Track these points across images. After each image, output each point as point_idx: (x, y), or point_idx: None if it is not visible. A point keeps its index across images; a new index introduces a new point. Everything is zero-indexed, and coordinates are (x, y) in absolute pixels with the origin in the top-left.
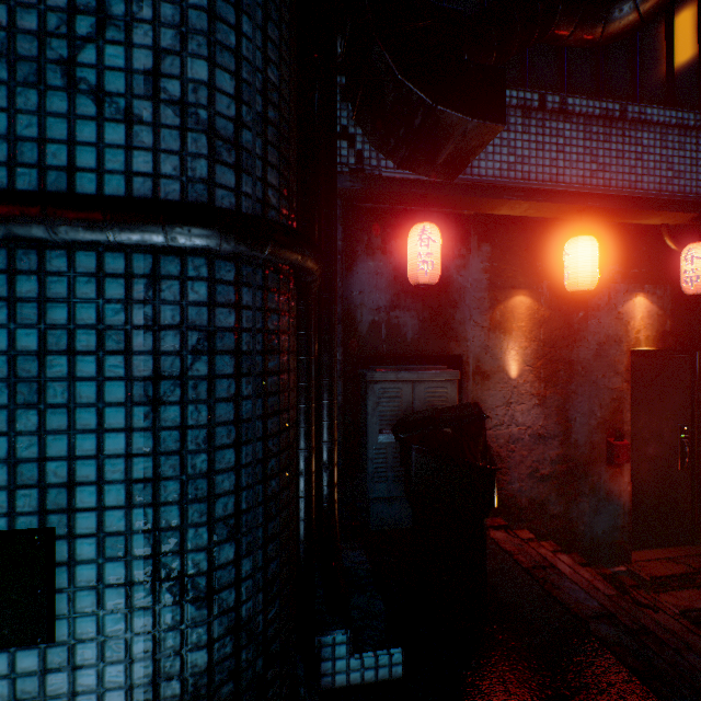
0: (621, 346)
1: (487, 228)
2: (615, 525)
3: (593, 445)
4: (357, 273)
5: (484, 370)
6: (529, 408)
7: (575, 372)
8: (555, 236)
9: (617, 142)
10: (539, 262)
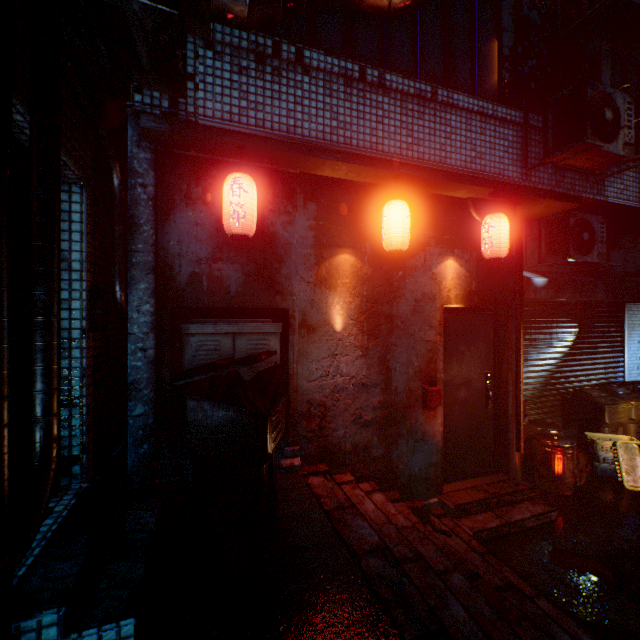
0: (435, 303)
1: (314, 188)
2: (430, 462)
3: (411, 391)
4: (175, 222)
5: (310, 324)
6: (353, 359)
7: (395, 326)
8: (378, 200)
9: (430, 121)
10: (363, 223)
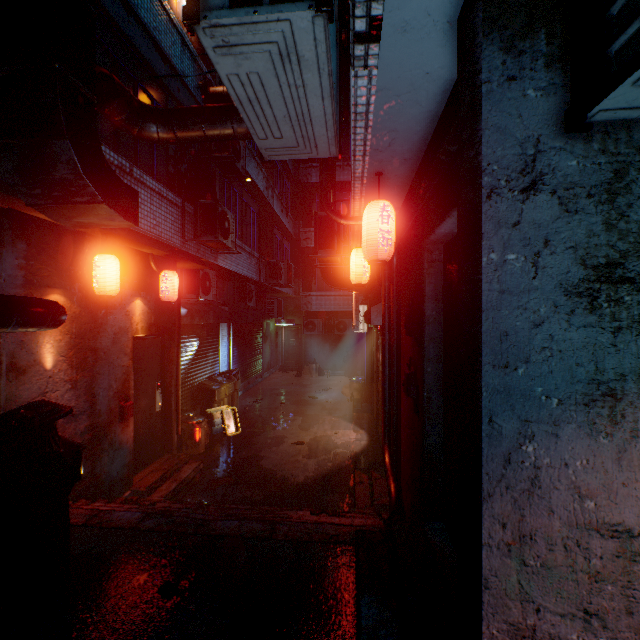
0: (129, 335)
1: (24, 226)
2: (125, 464)
3: (112, 410)
4: None
5: (21, 366)
6: (64, 393)
7: (100, 357)
8: (86, 247)
9: None
10: (73, 266)
